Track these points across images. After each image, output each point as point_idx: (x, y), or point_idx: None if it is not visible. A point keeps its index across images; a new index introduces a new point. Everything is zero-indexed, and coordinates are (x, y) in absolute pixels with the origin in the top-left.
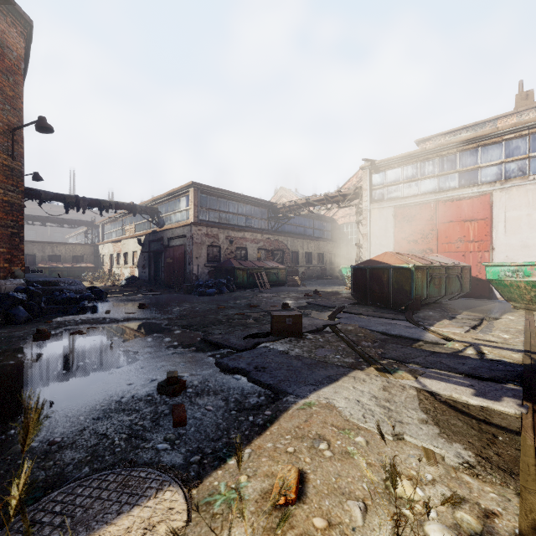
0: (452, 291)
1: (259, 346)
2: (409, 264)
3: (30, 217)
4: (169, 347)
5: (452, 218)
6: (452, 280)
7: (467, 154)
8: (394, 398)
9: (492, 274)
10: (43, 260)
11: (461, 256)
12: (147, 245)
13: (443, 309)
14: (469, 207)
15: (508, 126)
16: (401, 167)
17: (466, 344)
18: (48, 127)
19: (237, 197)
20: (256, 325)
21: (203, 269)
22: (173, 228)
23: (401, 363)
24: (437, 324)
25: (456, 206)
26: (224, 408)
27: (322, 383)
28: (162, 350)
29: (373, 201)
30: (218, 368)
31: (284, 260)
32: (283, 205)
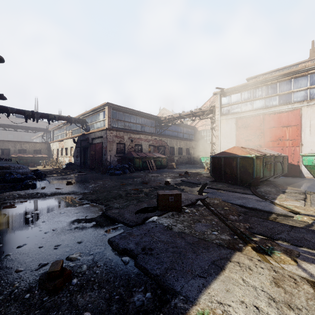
0: (277, 173)
1: (147, 221)
2: (251, 154)
3: (7, 125)
4: (74, 222)
5: (274, 125)
6: (277, 165)
7: (284, 83)
8: (294, 300)
9: (308, 161)
10: (14, 152)
11: (280, 150)
12: (79, 143)
13: (274, 185)
14: (286, 117)
15: (312, 64)
16: (240, 92)
17: (312, 218)
18: (0, 58)
19: (136, 112)
20: (146, 199)
21: (113, 158)
22: (95, 132)
23: (270, 239)
24: (278, 198)
25: (277, 117)
26: (104, 314)
27: (209, 274)
28: (67, 224)
29: (222, 114)
30: (109, 247)
31: (165, 152)
32: (164, 118)
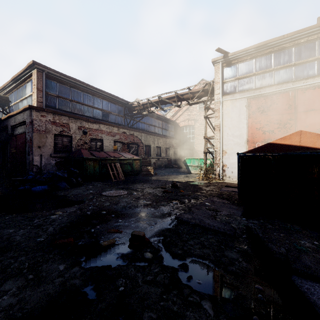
0: None
1: None
2: None
3: None
4: None
5: (314, 106)
6: None
7: None
8: None
9: None
10: None
11: None
12: None
13: None
14: None
15: None
16: (254, 58)
17: None
18: None
19: (92, 90)
20: None
21: (48, 159)
22: (14, 114)
23: None
24: None
25: (319, 93)
26: None
27: None
28: None
29: (225, 94)
30: None
31: (138, 153)
32: (137, 103)
